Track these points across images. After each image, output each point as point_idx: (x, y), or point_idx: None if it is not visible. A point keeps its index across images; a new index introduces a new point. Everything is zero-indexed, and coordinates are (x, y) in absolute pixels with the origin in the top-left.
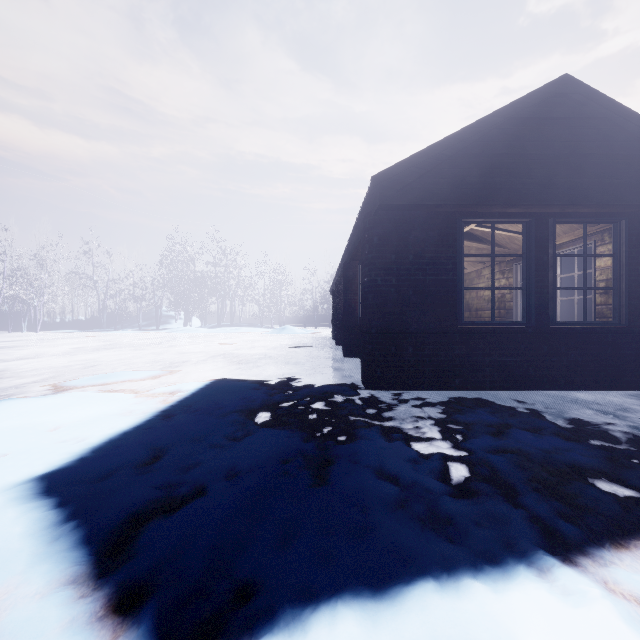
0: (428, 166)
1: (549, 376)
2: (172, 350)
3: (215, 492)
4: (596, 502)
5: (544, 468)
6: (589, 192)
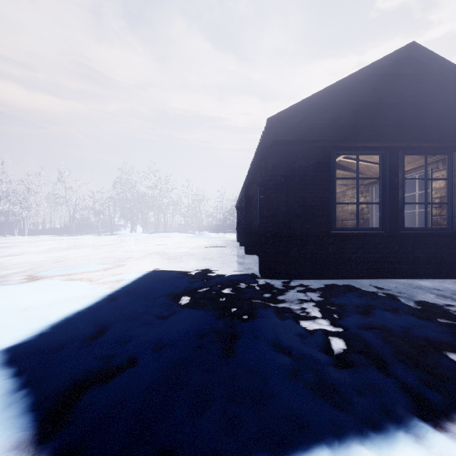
0: (309, 111)
1: (399, 268)
2: (121, 249)
3: (144, 363)
4: (452, 372)
5: (405, 342)
6: (430, 130)
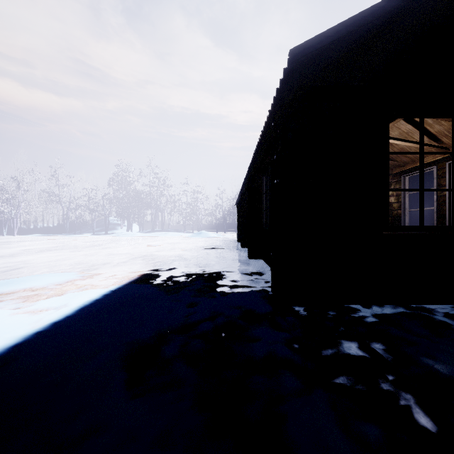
0: (358, 39)
1: None
2: (104, 251)
3: None
4: None
5: None
6: None
